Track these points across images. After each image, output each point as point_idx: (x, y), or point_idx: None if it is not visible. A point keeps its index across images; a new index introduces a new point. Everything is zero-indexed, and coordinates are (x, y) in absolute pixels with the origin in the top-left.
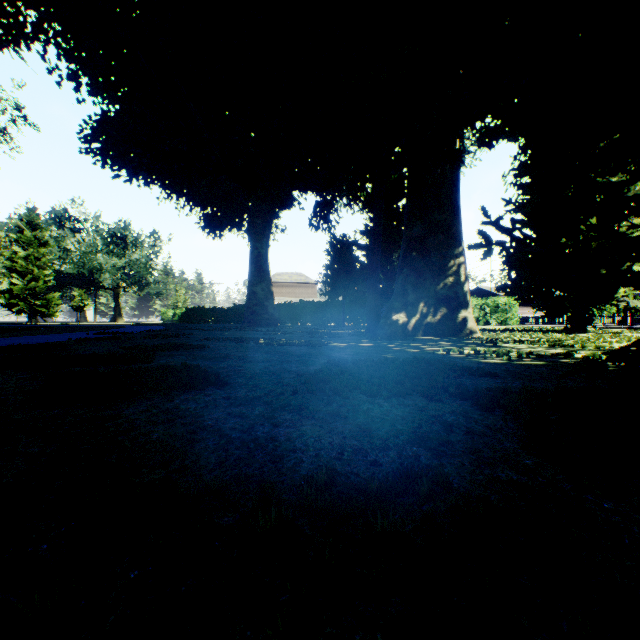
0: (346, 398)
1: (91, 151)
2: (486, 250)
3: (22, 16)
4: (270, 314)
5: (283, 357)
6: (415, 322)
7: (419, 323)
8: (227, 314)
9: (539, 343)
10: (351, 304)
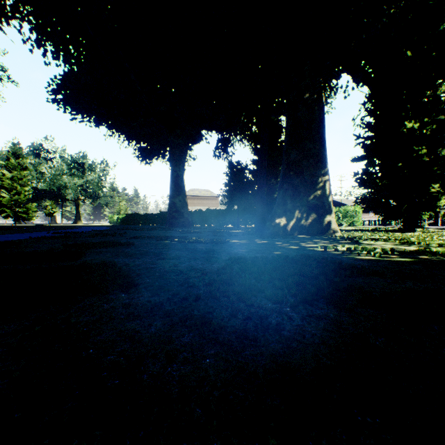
0: (251, 306)
1: (56, 100)
2: (368, 162)
3: None
4: (185, 218)
5: (191, 254)
6: (292, 224)
7: (295, 225)
8: (155, 218)
9: (391, 241)
10: (243, 211)
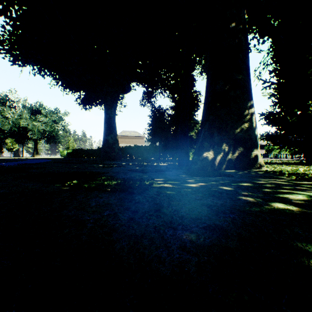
0: None
1: (1, 50)
2: None
3: None
4: (116, 152)
5: None
6: (220, 158)
7: (223, 159)
8: (94, 153)
9: None
10: (163, 147)
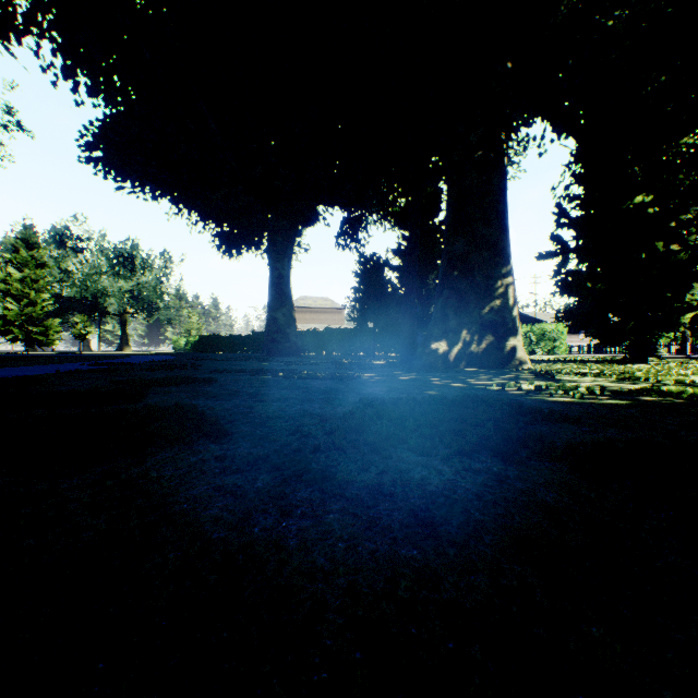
0: (388, 458)
1: (92, 160)
2: (560, 260)
3: (11, 5)
4: (292, 342)
5: (304, 394)
6: (457, 351)
7: (462, 352)
8: (245, 342)
9: (605, 376)
10: (382, 331)
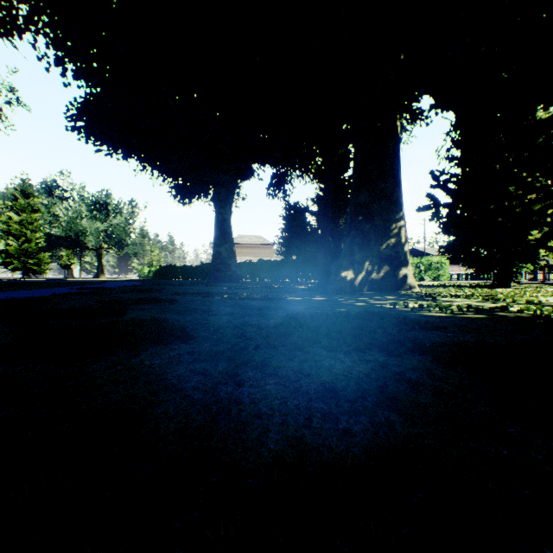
0: (307, 353)
1: (76, 129)
2: (434, 212)
3: (14, 9)
4: (233, 271)
5: (245, 310)
6: (361, 278)
7: (365, 279)
8: (195, 271)
9: (474, 297)
10: (303, 263)
